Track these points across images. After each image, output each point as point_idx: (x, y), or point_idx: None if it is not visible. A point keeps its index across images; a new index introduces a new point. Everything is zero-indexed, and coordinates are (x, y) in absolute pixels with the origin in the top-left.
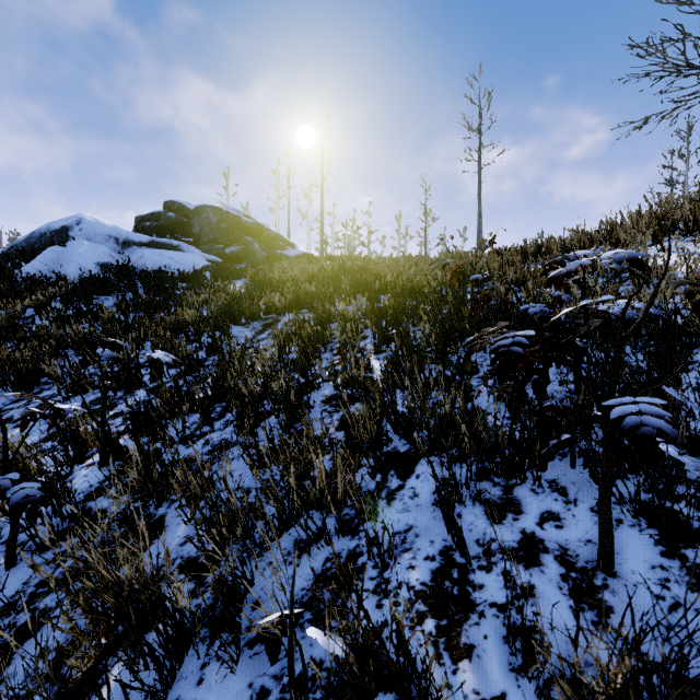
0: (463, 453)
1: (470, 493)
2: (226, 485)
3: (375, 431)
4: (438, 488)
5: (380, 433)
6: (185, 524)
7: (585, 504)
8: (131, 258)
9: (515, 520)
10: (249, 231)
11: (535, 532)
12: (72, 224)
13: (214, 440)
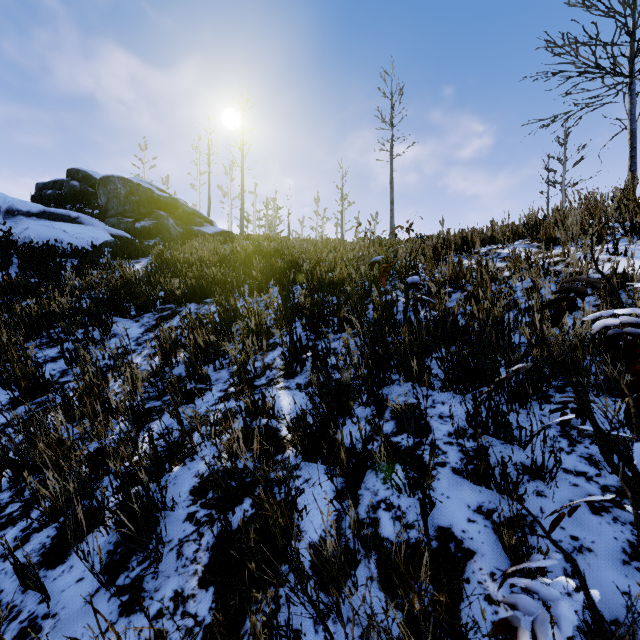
0: None
1: None
2: None
3: None
4: None
5: None
6: None
7: None
8: (14, 230)
9: None
10: (163, 205)
11: None
12: None
13: None
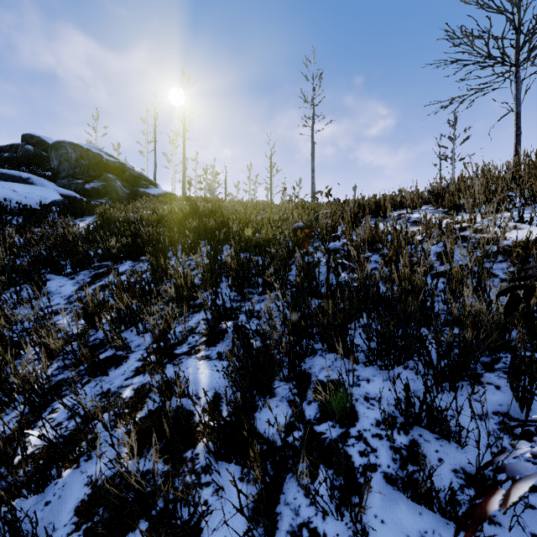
0: None
1: None
2: None
3: None
4: None
5: None
6: None
7: None
8: None
9: None
10: (111, 169)
11: None
12: None
13: None
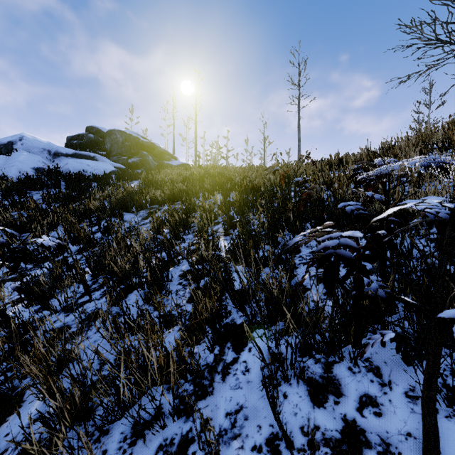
0: (288, 326)
1: (295, 370)
2: (70, 370)
3: (216, 307)
4: (264, 382)
5: (220, 308)
6: (39, 400)
7: (399, 388)
8: (59, 165)
9: (336, 403)
10: (145, 147)
11: (356, 419)
12: (16, 140)
13: (90, 309)
